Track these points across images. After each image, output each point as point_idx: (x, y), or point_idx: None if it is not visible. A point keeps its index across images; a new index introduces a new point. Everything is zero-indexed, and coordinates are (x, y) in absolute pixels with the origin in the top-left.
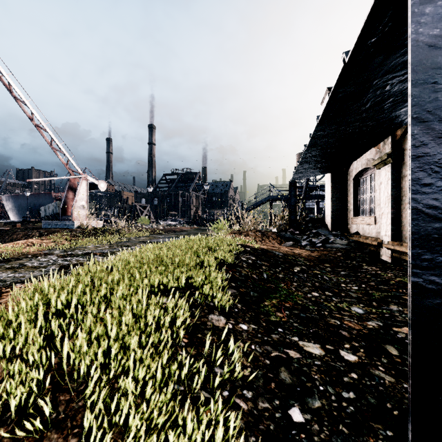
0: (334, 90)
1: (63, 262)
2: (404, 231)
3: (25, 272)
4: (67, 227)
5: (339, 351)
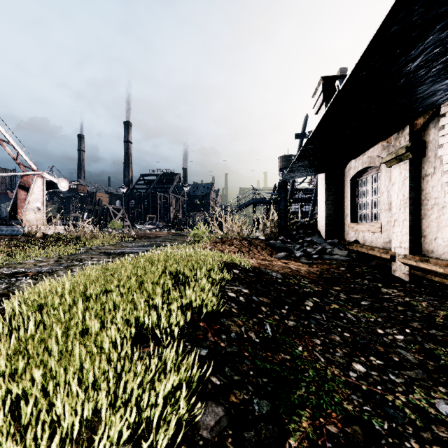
0: (391, 11)
1: None
2: (425, 243)
3: None
4: (15, 233)
5: None
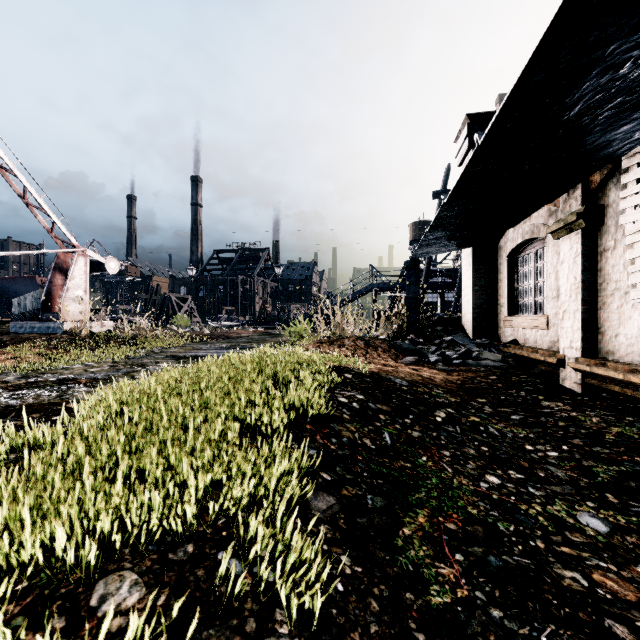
0: (531, 61)
1: (6, 401)
2: (604, 342)
3: None
4: (51, 331)
5: None
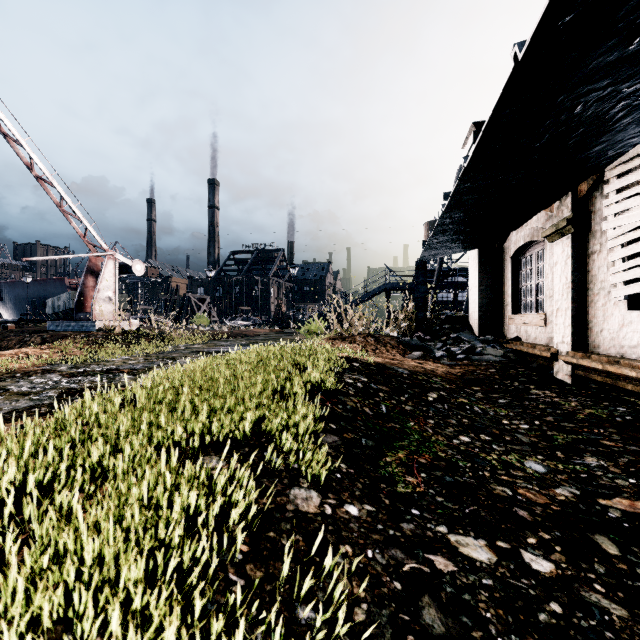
0: (495, 111)
1: (68, 385)
2: (592, 336)
3: (5, 402)
4: (84, 330)
5: (521, 554)
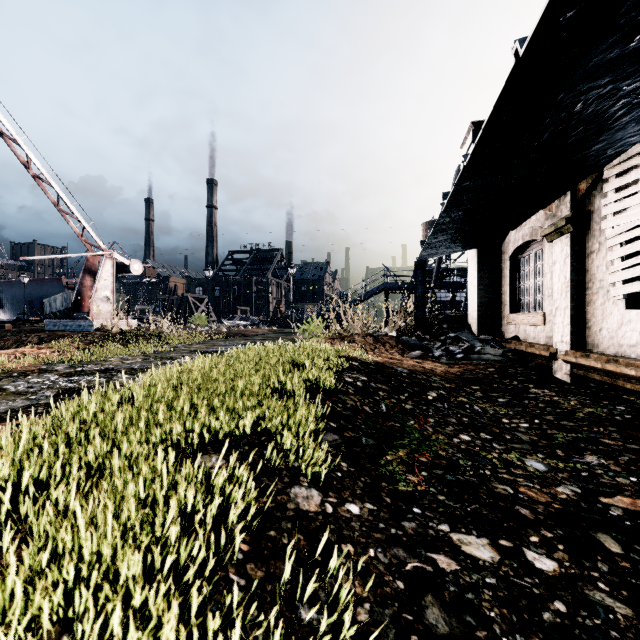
0: (496, 108)
1: (65, 385)
2: (590, 335)
3: (1, 401)
4: (82, 329)
5: (523, 552)
